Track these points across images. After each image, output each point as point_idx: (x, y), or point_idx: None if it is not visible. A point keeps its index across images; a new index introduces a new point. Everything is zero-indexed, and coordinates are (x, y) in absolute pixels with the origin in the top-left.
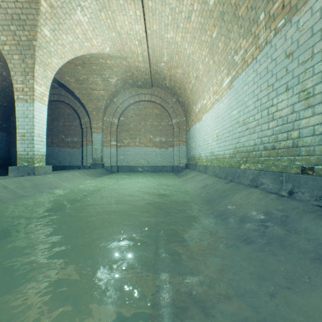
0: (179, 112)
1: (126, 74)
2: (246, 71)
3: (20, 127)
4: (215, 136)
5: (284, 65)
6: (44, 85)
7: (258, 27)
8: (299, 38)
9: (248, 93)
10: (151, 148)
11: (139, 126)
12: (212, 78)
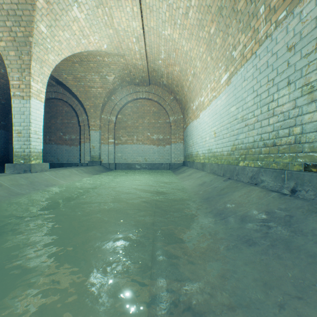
0: (177, 110)
1: (123, 72)
2: (245, 67)
3: (16, 124)
4: (213, 133)
5: (286, 59)
6: (41, 82)
7: (258, 21)
8: (302, 30)
9: (247, 89)
10: (149, 145)
11: (136, 123)
12: (209, 74)
